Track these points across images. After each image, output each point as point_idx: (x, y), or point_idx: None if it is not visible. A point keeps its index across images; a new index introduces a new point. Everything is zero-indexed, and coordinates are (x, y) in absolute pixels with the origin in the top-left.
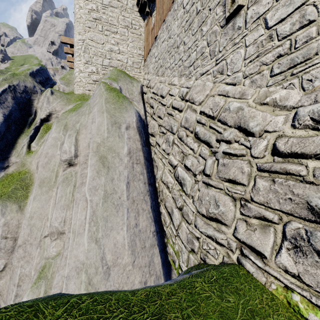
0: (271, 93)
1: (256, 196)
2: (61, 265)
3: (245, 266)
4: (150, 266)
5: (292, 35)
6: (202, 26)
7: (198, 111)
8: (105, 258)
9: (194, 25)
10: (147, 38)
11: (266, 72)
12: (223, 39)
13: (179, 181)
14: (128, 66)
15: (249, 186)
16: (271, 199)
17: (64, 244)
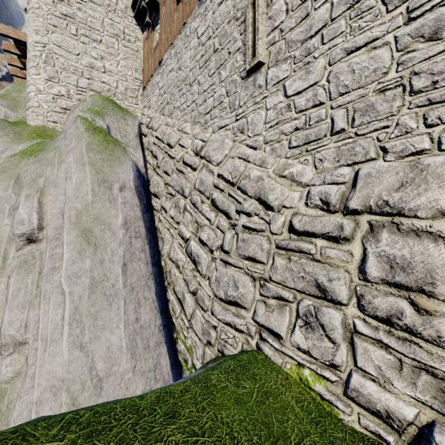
0: (290, 166)
1: (274, 275)
2: (25, 388)
3: (264, 350)
4: (156, 370)
5: (307, 111)
6: (221, 70)
7: (215, 173)
8: (95, 367)
9: (211, 64)
10: (148, 59)
11: (285, 142)
12: (243, 93)
13: (192, 258)
14: (118, 93)
15: (268, 264)
16: (287, 278)
17: (28, 358)
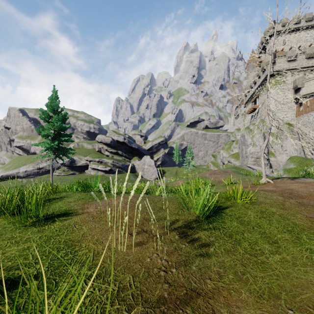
0: None
1: None
2: None
3: None
4: None
5: None
6: None
7: None
8: None
9: None
10: (298, 112)
11: None
12: None
13: (311, 153)
14: (289, 121)
15: None
16: None
17: None
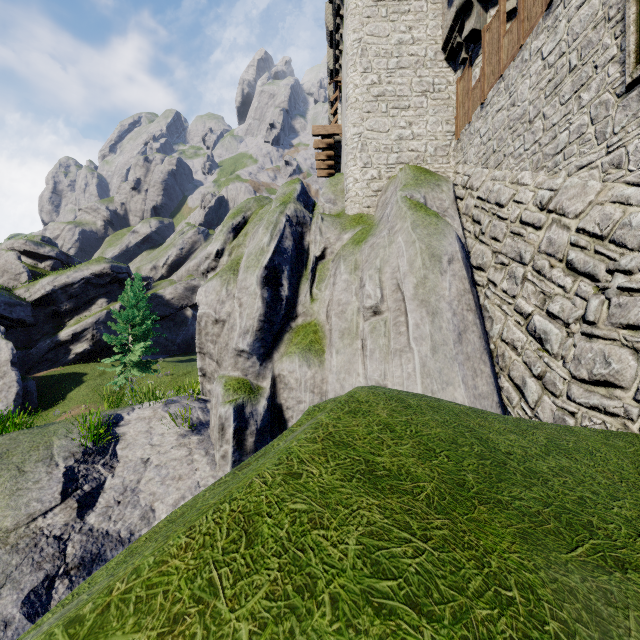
0: None
1: None
2: None
3: None
4: None
5: None
6: (581, 92)
7: (572, 227)
8: None
9: (564, 89)
10: (463, 103)
11: None
12: (620, 115)
13: (536, 336)
14: (427, 157)
15: None
16: None
17: None
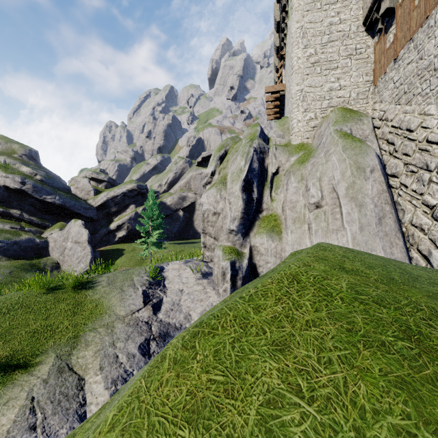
0: None
1: None
2: None
3: None
4: None
5: None
6: None
7: None
8: None
9: None
10: (379, 60)
11: None
12: None
13: None
14: (351, 101)
15: None
16: None
17: None
